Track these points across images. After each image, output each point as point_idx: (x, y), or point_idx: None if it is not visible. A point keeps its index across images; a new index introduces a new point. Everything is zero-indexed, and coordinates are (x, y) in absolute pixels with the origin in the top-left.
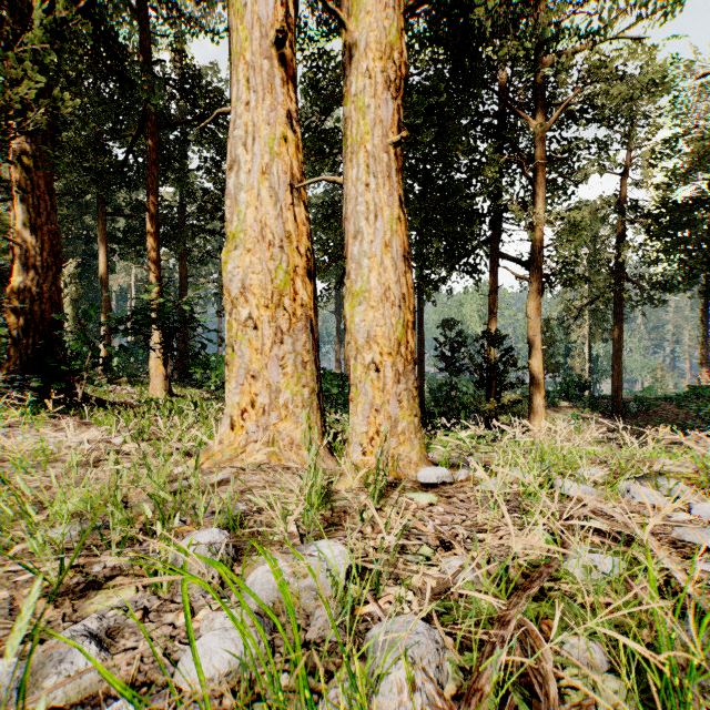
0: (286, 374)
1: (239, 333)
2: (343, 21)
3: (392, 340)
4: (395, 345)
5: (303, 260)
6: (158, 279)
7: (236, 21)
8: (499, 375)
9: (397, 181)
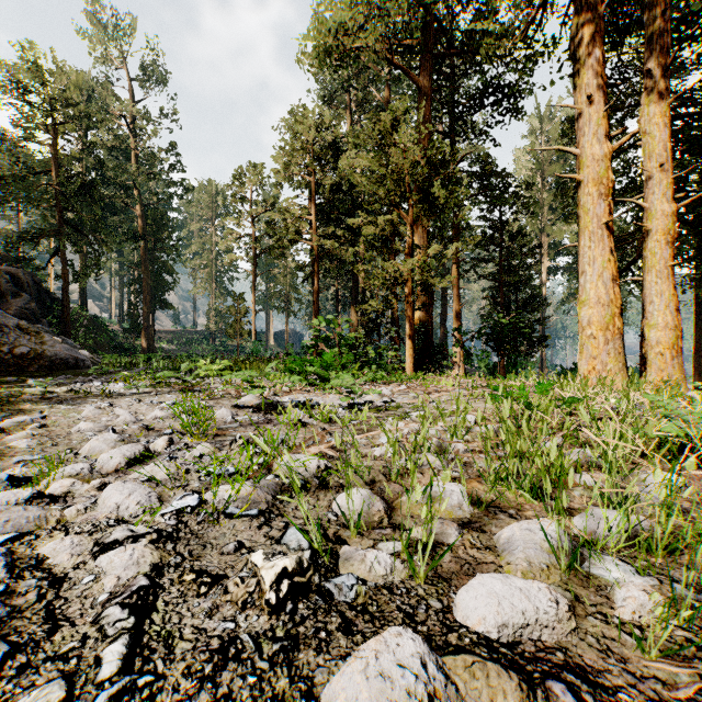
0: (610, 357)
1: (585, 341)
2: (645, 226)
3: (669, 343)
4: (670, 345)
5: (618, 309)
6: (458, 301)
7: (584, 215)
8: None
9: (671, 279)
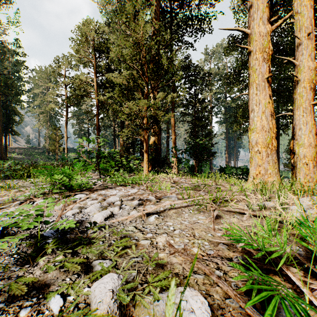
0: (270, 165)
1: (254, 154)
2: (297, 76)
3: (311, 156)
4: (312, 158)
5: (274, 134)
6: (174, 133)
7: (253, 73)
8: None
9: (312, 113)
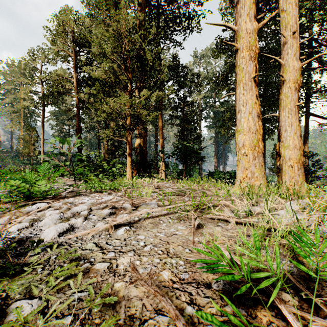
0: (256, 168)
1: (241, 157)
2: (283, 76)
3: (297, 159)
4: (298, 160)
5: (261, 136)
6: (162, 136)
7: (240, 72)
8: (311, 173)
9: (297, 115)
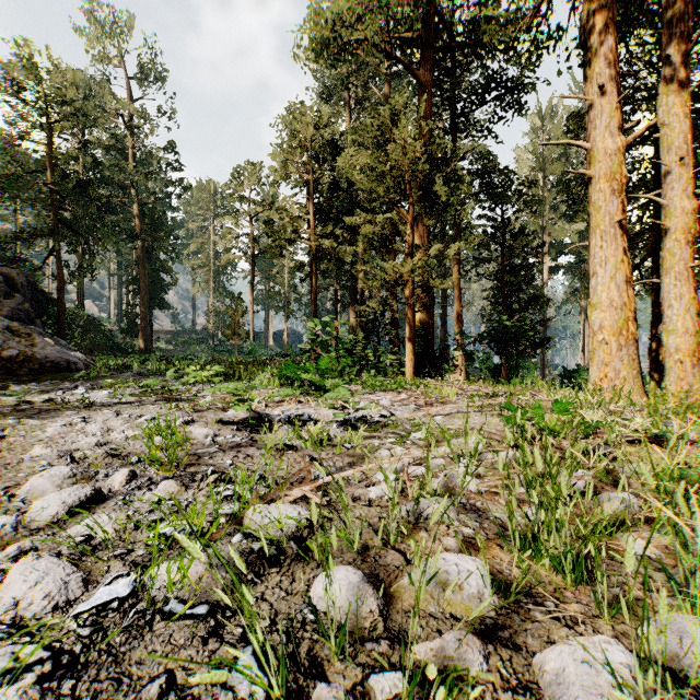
0: (623, 364)
1: (597, 346)
2: (662, 224)
3: (688, 350)
4: (690, 352)
5: (632, 313)
6: (459, 301)
7: (595, 212)
8: None
9: (691, 281)
